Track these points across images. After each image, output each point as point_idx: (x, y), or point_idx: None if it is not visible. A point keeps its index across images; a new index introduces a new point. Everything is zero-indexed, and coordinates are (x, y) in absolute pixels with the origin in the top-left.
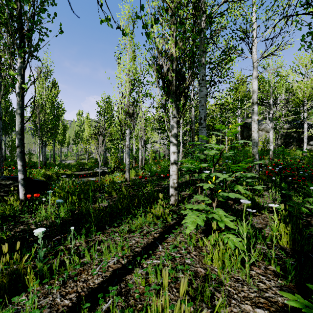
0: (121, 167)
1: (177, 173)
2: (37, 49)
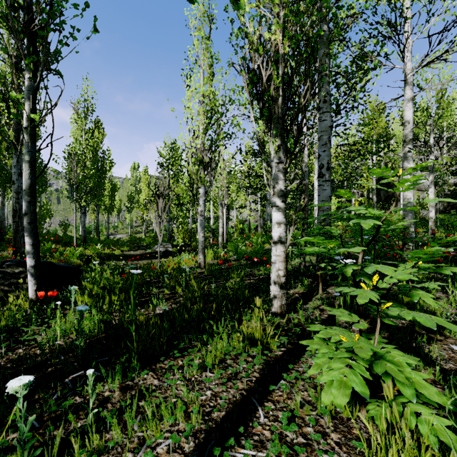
0: (192, 245)
1: (284, 260)
2: (57, 59)
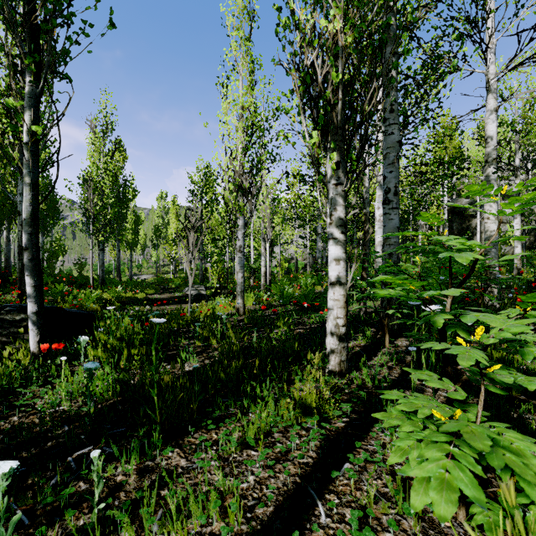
0: (229, 287)
1: (344, 305)
2: (65, 60)
